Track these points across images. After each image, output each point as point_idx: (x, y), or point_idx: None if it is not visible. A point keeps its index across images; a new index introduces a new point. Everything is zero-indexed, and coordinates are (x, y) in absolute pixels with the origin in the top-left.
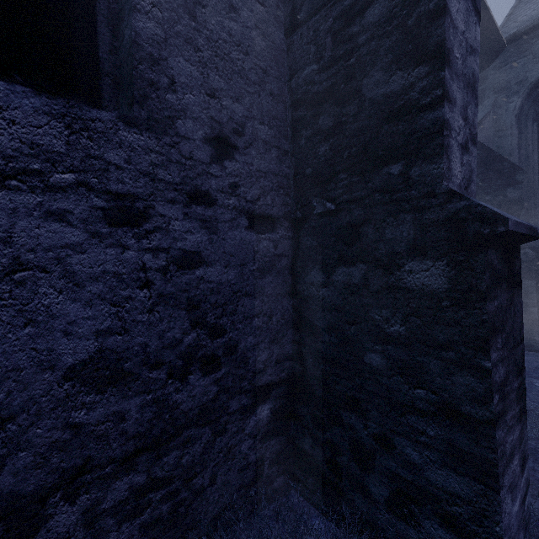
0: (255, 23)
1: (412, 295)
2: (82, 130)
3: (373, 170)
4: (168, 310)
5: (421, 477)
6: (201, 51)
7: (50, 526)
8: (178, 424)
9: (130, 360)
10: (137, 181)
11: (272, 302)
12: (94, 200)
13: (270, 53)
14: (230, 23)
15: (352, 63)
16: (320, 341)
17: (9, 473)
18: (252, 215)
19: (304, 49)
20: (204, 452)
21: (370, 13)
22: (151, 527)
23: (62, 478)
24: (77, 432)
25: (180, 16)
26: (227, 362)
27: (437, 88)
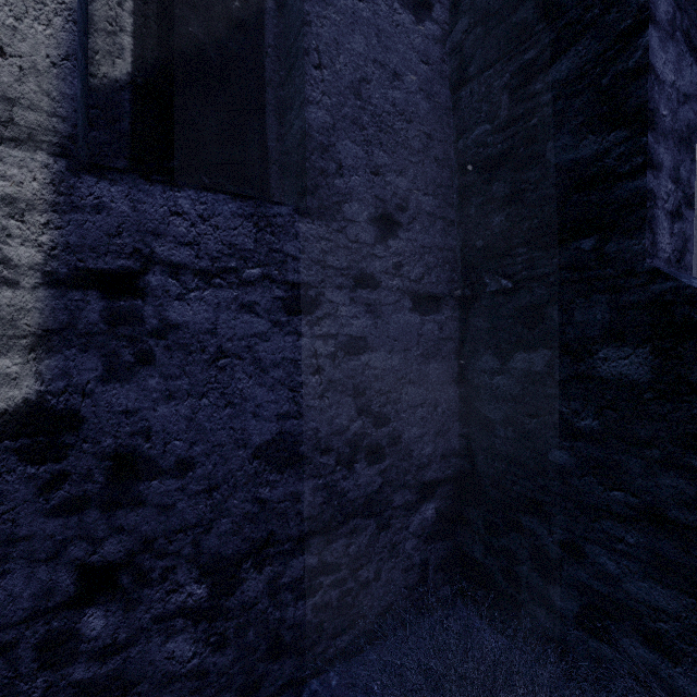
0: (419, 85)
1: (607, 385)
2: (266, 227)
3: (559, 244)
4: (337, 396)
5: (618, 590)
6: (366, 129)
7: (243, 589)
8: (346, 512)
9: (304, 443)
10: (310, 270)
11: (437, 391)
12: (276, 291)
13: (435, 115)
14: (393, 92)
15: (533, 124)
16: (494, 436)
17: (215, 536)
18: (416, 295)
19: (474, 107)
20: (369, 545)
21: (555, 70)
22: (322, 610)
23: (252, 548)
24: (263, 507)
25: (347, 98)
26: (391, 453)
27: (638, 155)
